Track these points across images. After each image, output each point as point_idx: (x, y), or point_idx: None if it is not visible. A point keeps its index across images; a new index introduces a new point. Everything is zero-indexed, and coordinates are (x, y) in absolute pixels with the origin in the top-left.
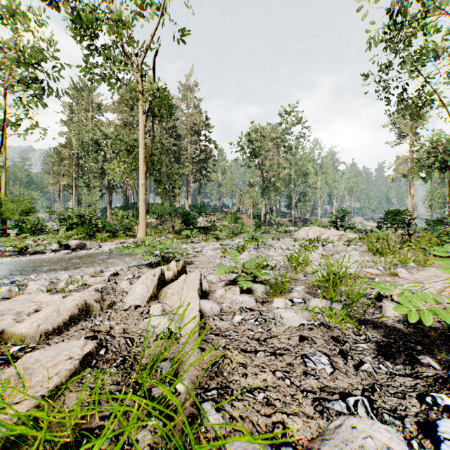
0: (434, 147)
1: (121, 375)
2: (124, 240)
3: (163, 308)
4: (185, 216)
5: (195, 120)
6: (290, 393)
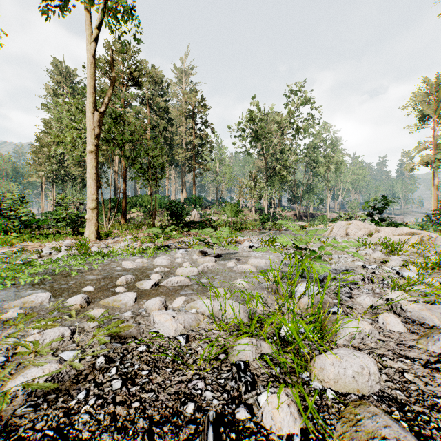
0: None
1: None
2: (58, 241)
3: None
4: (171, 207)
5: (189, 99)
6: None
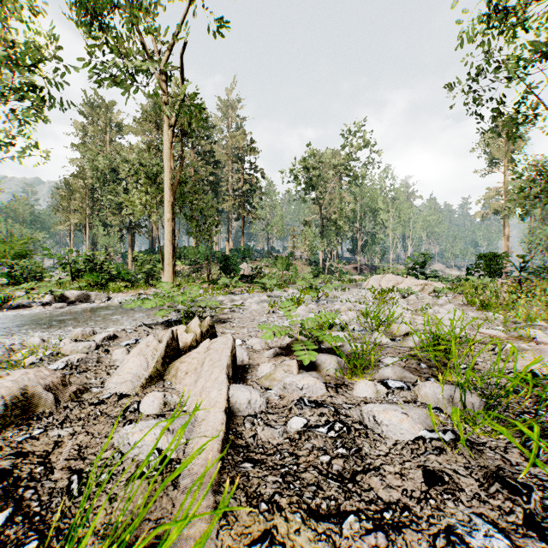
0: (544, 171)
1: None
2: (145, 290)
3: (165, 400)
4: (224, 261)
5: (238, 143)
6: None
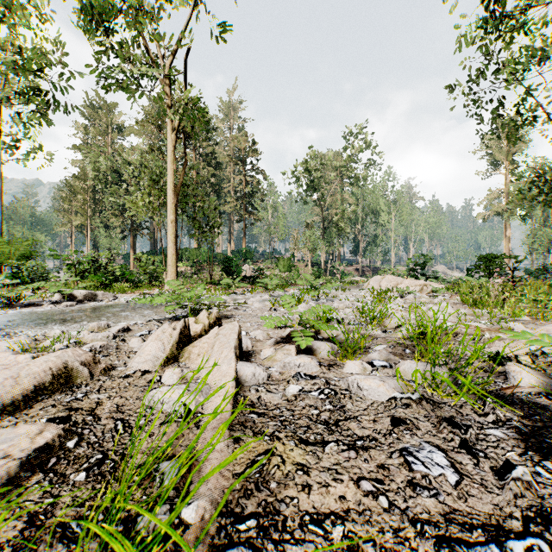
0: (541, 174)
1: (91, 486)
2: (149, 291)
3: (182, 374)
4: (226, 262)
5: (239, 145)
6: (391, 525)
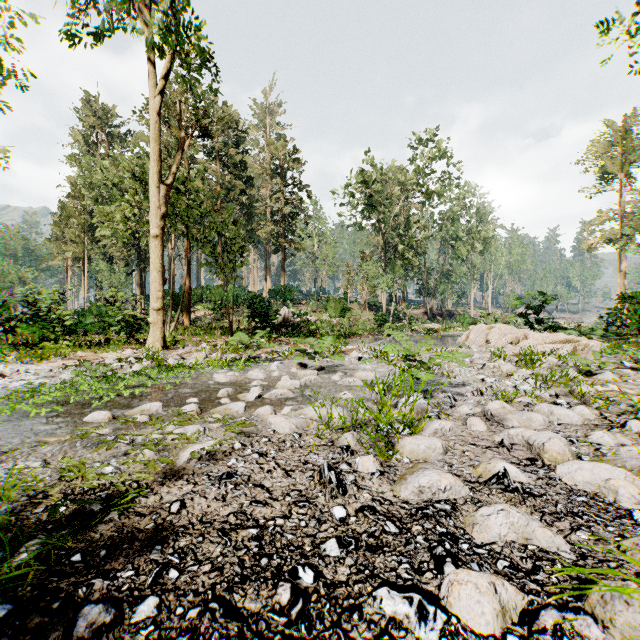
0: None
1: None
2: (115, 352)
3: None
4: (254, 304)
5: (276, 151)
6: None
